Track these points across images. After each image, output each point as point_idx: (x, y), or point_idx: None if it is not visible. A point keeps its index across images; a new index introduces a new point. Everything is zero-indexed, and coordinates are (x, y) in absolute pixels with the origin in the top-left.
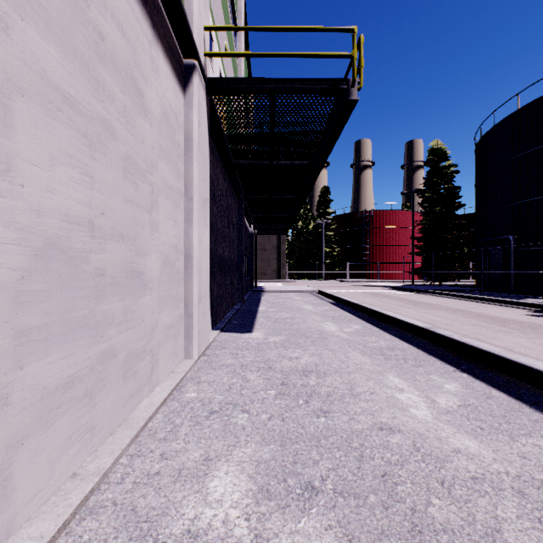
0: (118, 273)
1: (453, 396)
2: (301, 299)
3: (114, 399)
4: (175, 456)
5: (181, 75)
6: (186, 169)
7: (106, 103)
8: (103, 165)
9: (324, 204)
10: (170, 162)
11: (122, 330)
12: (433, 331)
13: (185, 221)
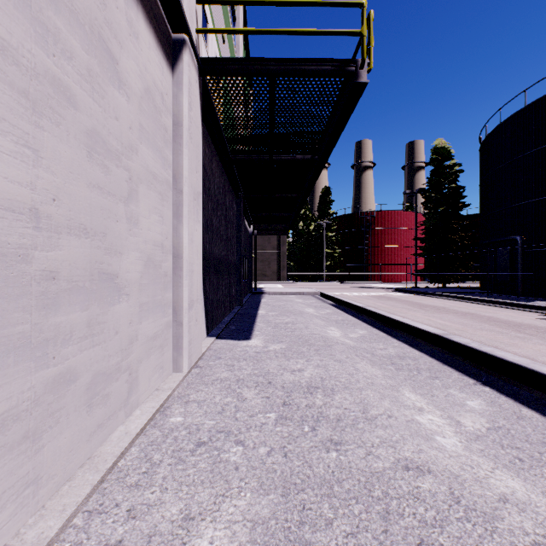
0: (79, 276)
1: (479, 416)
2: (302, 301)
3: (72, 434)
4: (146, 512)
5: (169, 50)
6: (174, 157)
7: (60, 58)
8: (56, 138)
9: (325, 204)
10: (154, 147)
11: (85, 346)
12: (447, 338)
13: (174, 217)
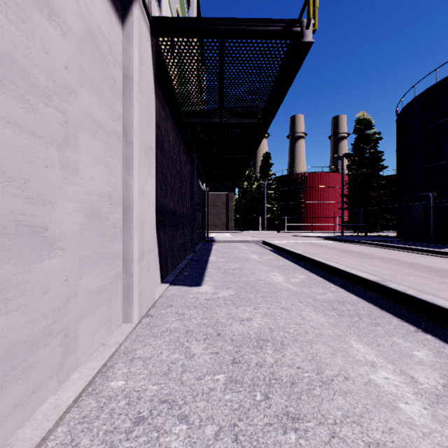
0: None
1: (431, 370)
2: (247, 248)
3: None
4: None
5: (119, 2)
6: (124, 110)
7: None
8: None
9: (266, 167)
10: (99, 95)
11: None
12: (384, 285)
13: (123, 169)
